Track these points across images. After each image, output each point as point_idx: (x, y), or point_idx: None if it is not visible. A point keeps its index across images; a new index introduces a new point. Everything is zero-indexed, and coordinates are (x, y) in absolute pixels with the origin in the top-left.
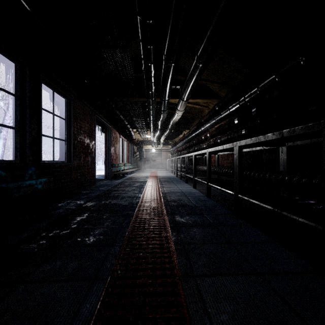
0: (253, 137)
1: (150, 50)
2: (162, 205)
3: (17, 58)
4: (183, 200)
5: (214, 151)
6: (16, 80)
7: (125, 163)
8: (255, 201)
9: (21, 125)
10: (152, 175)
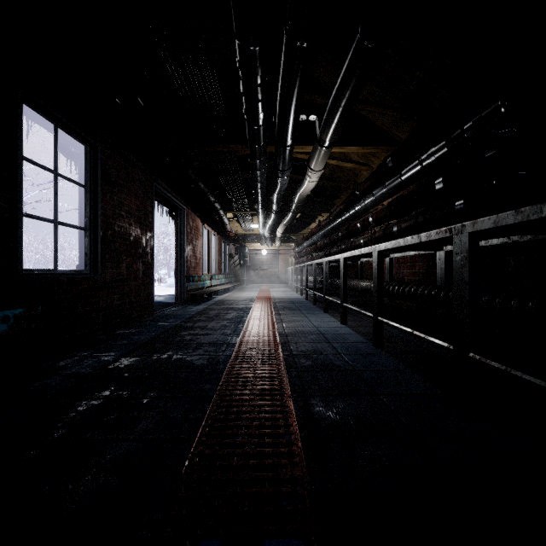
0: (484, 216)
1: None
2: (281, 367)
3: None
4: (323, 352)
5: (392, 248)
6: None
7: (214, 274)
8: (533, 379)
9: None
10: (261, 296)
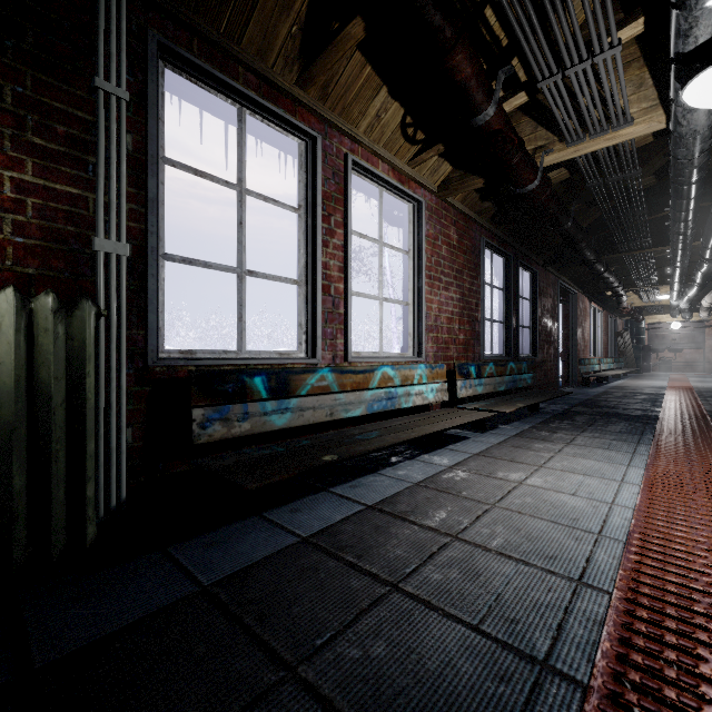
0: None
1: (686, 214)
2: (708, 422)
3: (507, 254)
4: None
5: None
6: (503, 275)
7: (599, 357)
8: None
9: (507, 318)
10: (675, 385)
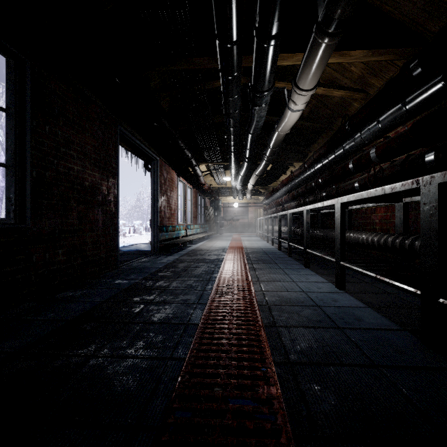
0: None
1: None
2: (278, 420)
3: None
4: (344, 360)
5: None
6: None
7: (190, 224)
8: None
9: None
10: (234, 245)
